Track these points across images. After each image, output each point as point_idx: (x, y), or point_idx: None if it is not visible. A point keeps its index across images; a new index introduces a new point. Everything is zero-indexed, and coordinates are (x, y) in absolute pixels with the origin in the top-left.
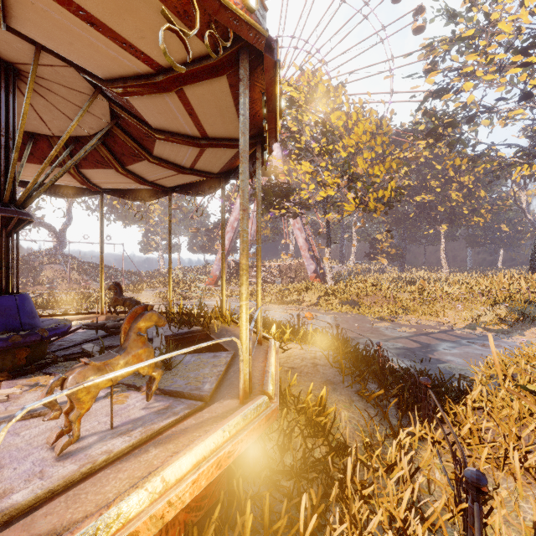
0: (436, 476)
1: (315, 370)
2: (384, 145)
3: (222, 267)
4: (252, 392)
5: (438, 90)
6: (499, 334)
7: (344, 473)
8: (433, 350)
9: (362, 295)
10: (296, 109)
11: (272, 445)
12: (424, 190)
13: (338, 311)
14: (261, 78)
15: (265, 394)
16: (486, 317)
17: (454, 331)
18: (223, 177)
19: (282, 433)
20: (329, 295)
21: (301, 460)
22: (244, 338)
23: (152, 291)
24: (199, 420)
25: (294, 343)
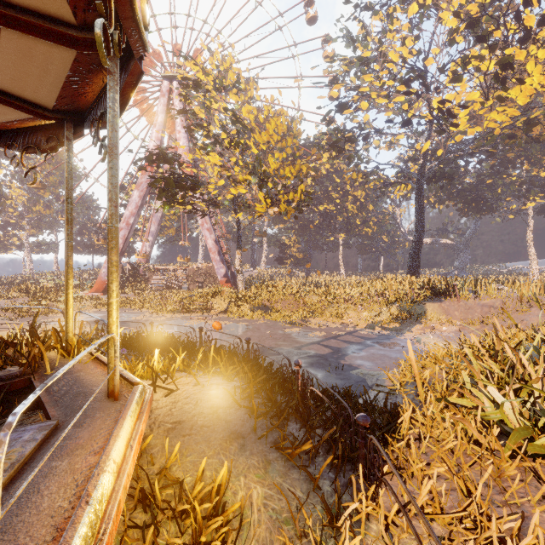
0: None
1: (214, 419)
2: (295, 147)
3: (66, 266)
4: None
5: (340, 105)
6: (393, 332)
7: None
8: (344, 355)
9: (273, 299)
10: (204, 93)
11: None
12: (326, 200)
13: (250, 318)
14: None
15: None
16: (382, 317)
17: (358, 332)
18: (68, 120)
19: None
20: (240, 300)
21: None
22: None
23: (3, 303)
24: None
25: (188, 374)
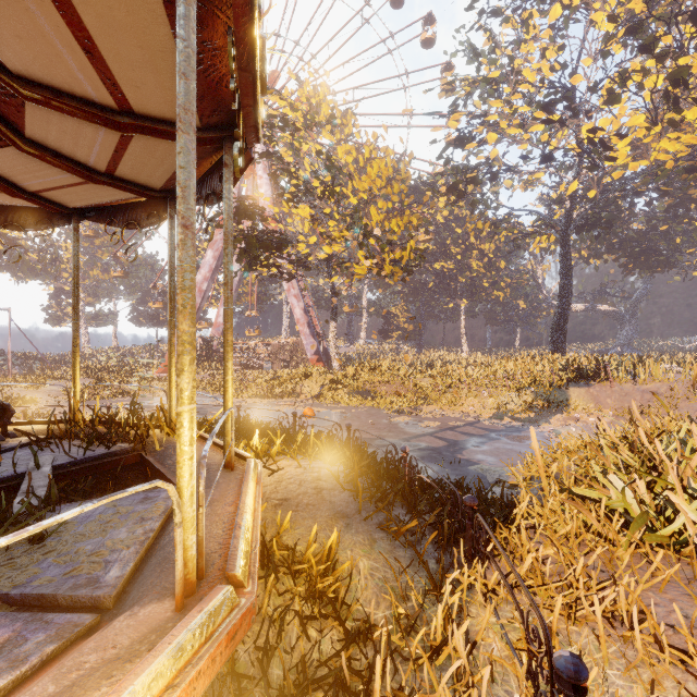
0: (495, 646)
1: (319, 499)
2: (403, 194)
3: (170, 344)
4: (205, 575)
5: (461, 138)
6: (526, 423)
7: (369, 679)
8: (461, 448)
9: (376, 382)
10: (292, 133)
11: (248, 647)
12: (444, 256)
13: (347, 405)
14: (227, 3)
15: (229, 580)
16: (512, 405)
17: (481, 422)
18: (171, 198)
19: (267, 618)
20: (335, 383)
21: (297, 671)
22: (185, 478)
23: (64, 385)
24: (67, 681)
25: (288, 458)
